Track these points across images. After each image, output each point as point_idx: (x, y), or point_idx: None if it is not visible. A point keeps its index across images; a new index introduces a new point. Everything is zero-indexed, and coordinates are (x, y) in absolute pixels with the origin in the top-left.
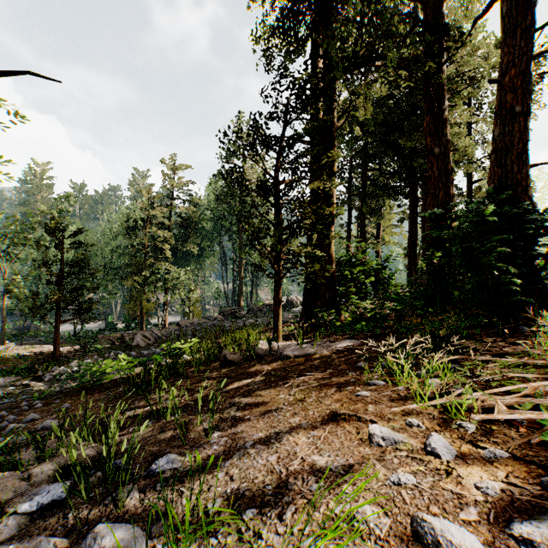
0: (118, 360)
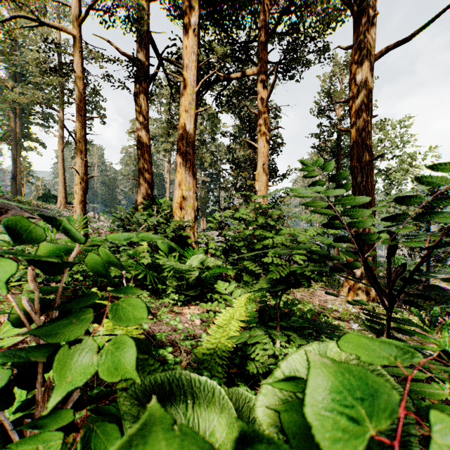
0: None
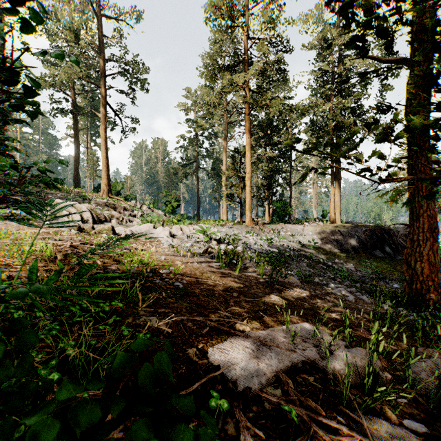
0: None
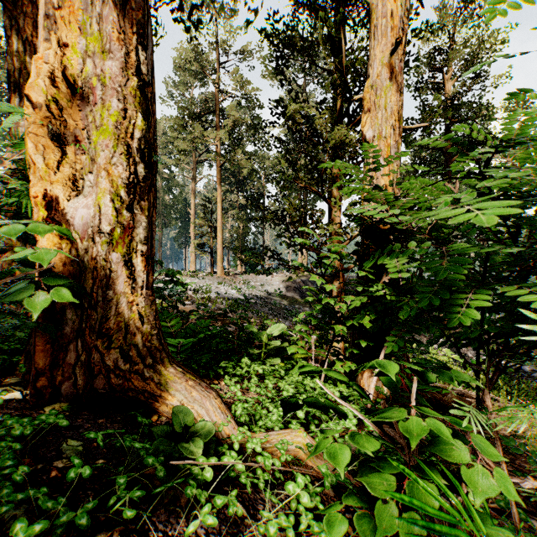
0: (433, 349)
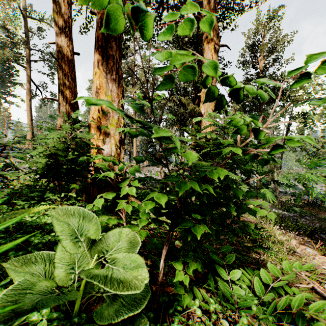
0: None
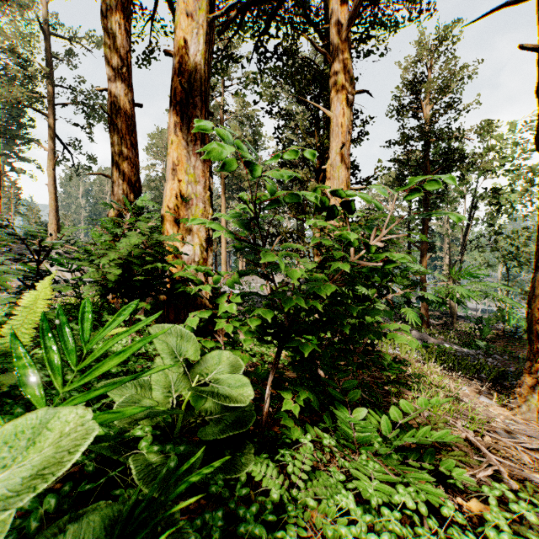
0: None
